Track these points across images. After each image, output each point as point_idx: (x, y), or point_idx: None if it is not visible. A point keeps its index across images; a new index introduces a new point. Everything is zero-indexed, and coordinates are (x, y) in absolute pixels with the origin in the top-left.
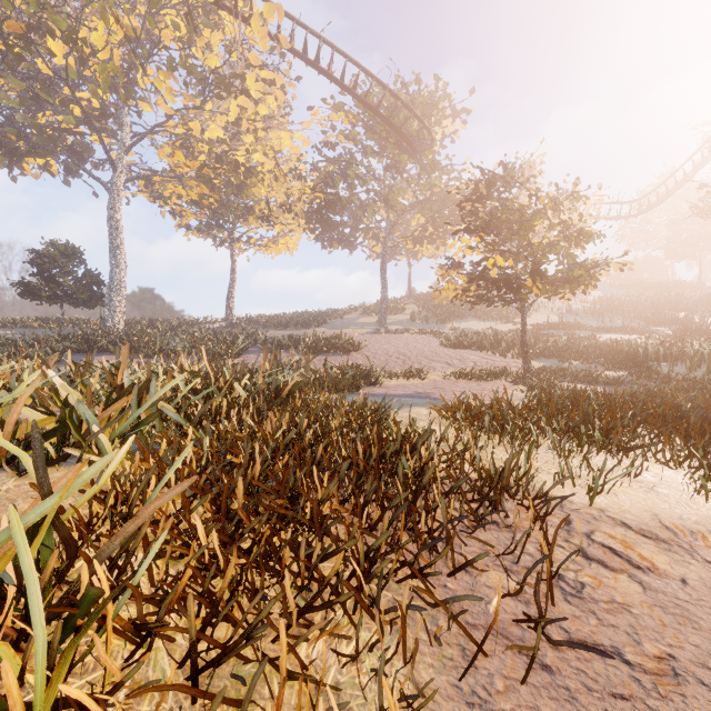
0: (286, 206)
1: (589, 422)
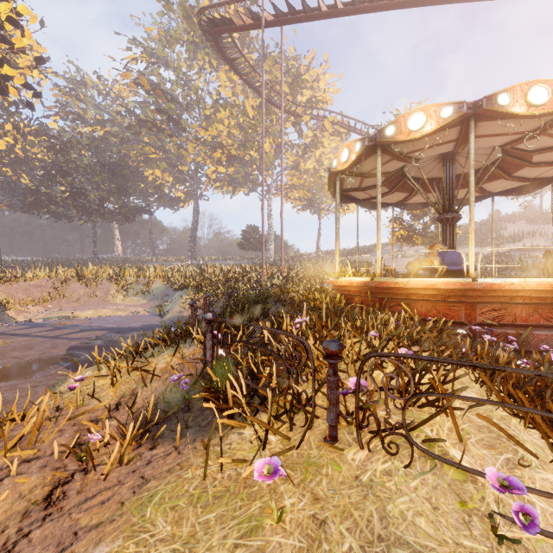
0: None
1: None
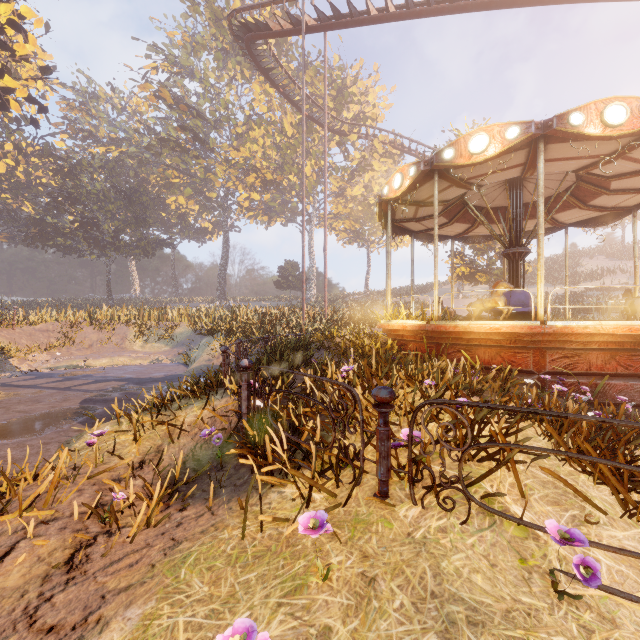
0: None
1: None
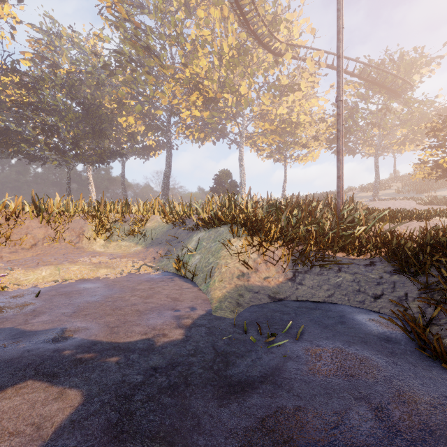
0: (315, 137)
1: None
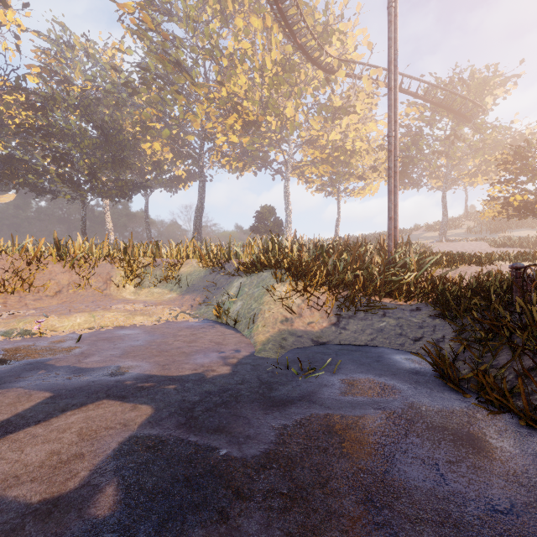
0: (373, 168)
1: (532, 256)
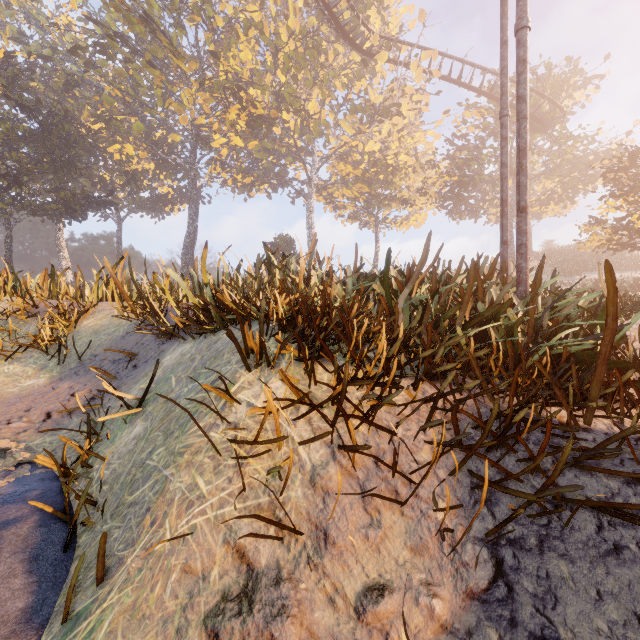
0: (421, 190)
1: None
